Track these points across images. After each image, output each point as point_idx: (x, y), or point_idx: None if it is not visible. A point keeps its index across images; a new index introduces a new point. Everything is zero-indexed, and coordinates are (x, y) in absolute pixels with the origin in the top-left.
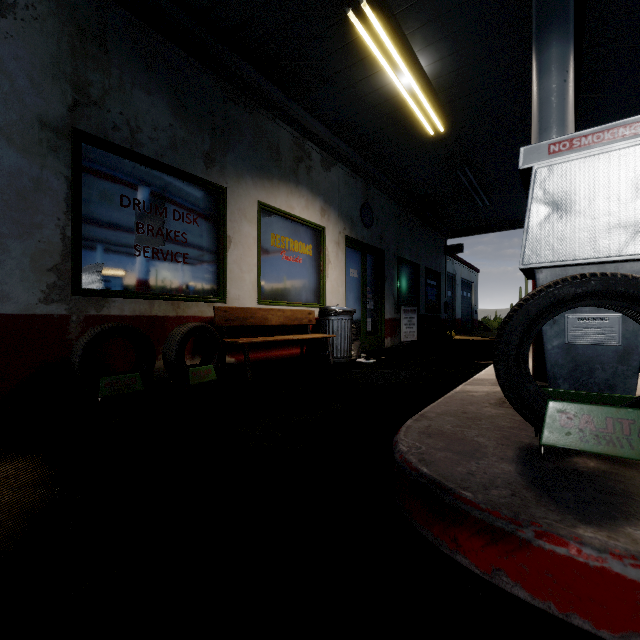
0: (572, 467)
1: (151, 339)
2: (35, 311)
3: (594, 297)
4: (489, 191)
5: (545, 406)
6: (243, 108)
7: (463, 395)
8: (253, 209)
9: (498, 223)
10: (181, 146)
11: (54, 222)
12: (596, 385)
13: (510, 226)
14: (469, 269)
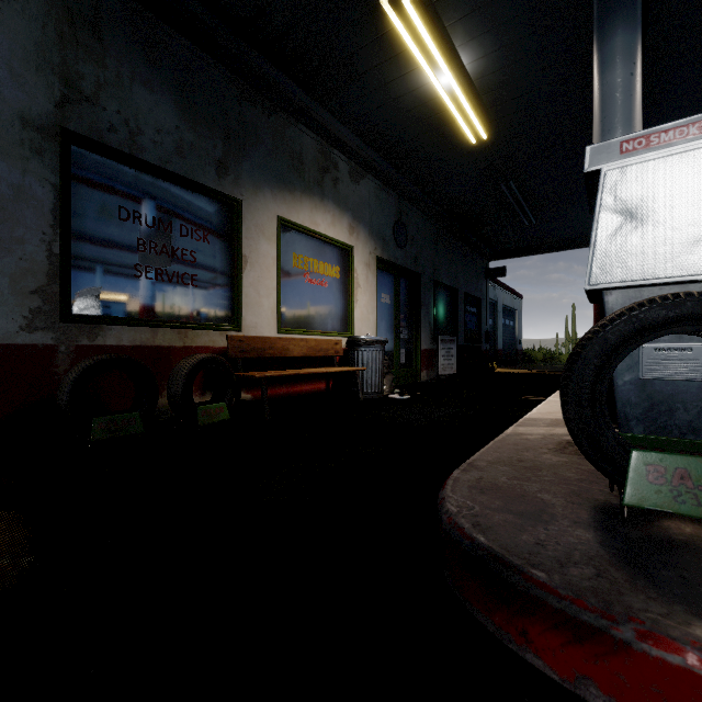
0: (664, 534)
1: (153, 373)
2: (15, 340)
3: (690, 322)
4: (536, 208)
5: (627, 457)
6: (261, 110)
7: (516, 438)
8: (272, 225)
9: (545, 244)
10: (189, 152)
11: (38, 237)
12: (677, 428)
13: (558, 247)
14: (512, 295)
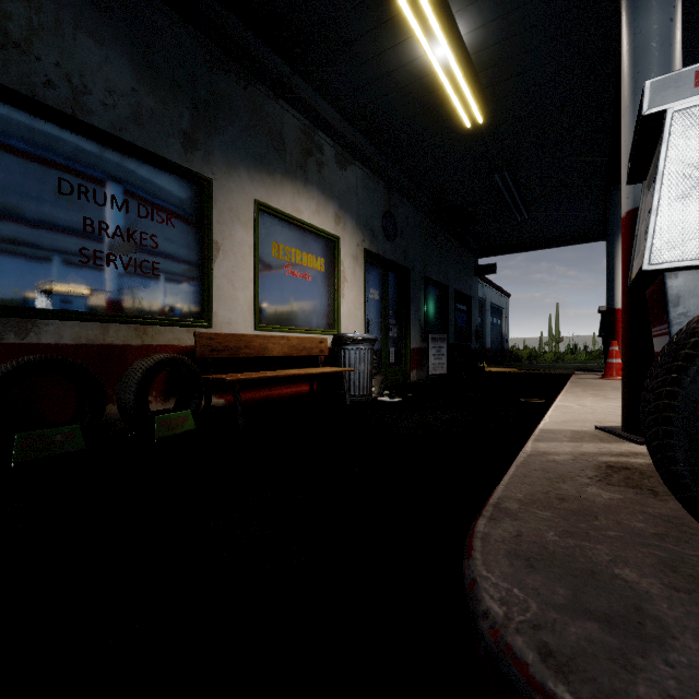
0: None
1: (99, 377)
2: None
3: None
4: (528, 202)
5: None
6: (235, 80)
7: (541, 461)
8: (249, 210)
9: (535, 241)
10: (149, 119)
11: None
12: None
13: (548, 244)
14: (499, 293)
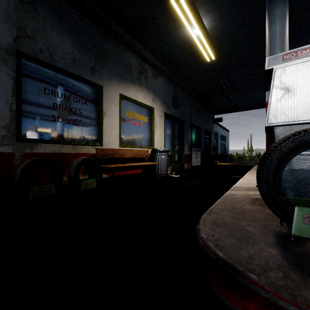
0: None
1: (60, 165)
2: None
3: None
4: (235, 91)
5: (292, 210)
6: (112, 45)
7: (231, 197)
8: (117, 97)
9: (239, 107)
10: (78, 63)
11: (5, 101)
12: (309, 193)
13: (245, 109)
14: (224, 130)
